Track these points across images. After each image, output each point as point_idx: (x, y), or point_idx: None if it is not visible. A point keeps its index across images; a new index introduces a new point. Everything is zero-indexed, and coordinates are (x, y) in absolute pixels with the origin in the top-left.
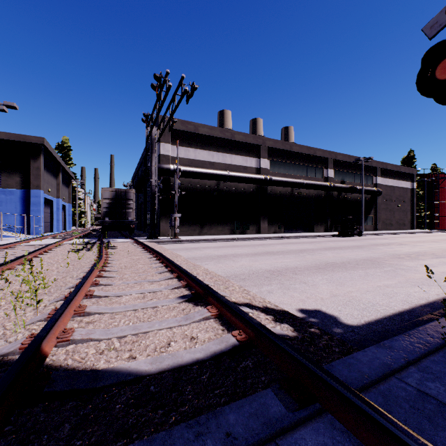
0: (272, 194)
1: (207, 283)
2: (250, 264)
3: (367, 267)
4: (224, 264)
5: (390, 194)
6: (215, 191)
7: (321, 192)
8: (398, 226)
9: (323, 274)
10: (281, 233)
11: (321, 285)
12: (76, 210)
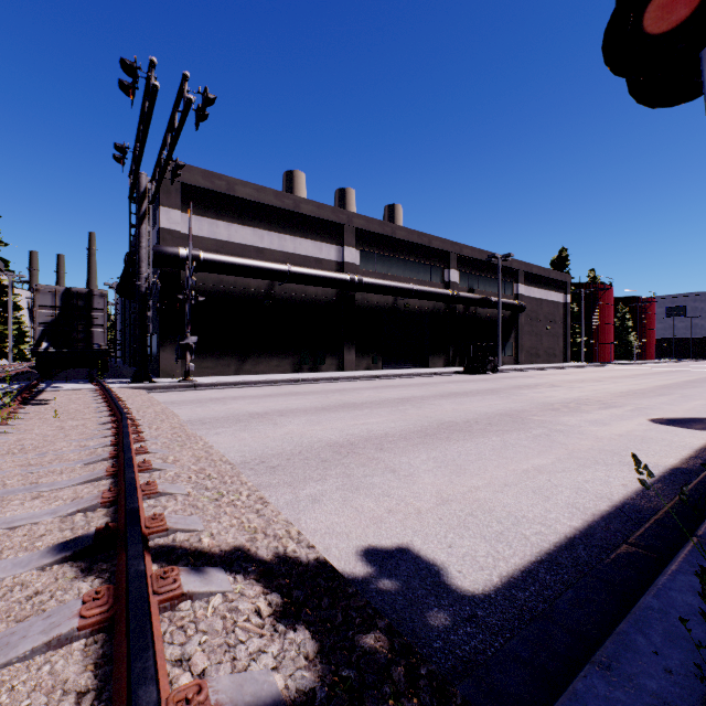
0: (364, 306)
1: (174, 488)
2: (304, 430)
3: (506, 429)
4: (252, 432)
5: (537, 311)
6: (266, 298)
7: (440, 305)
8: (547, 357)
9: (431, 449)
10: (377, 370)
11: (423, 474)
12: (8, 328)
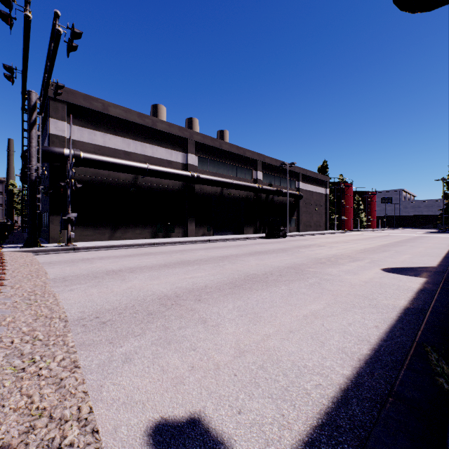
0: (201, 194)
1: None
2: (143, 285)
3: (291, 279)
4: (101, 288)
5: (310, 198)
6: (132, 186)
7: (251, 194)
8: (315, 227)
9: (237, 298)
10: (210, 236)
11: (227, 324)
12: None
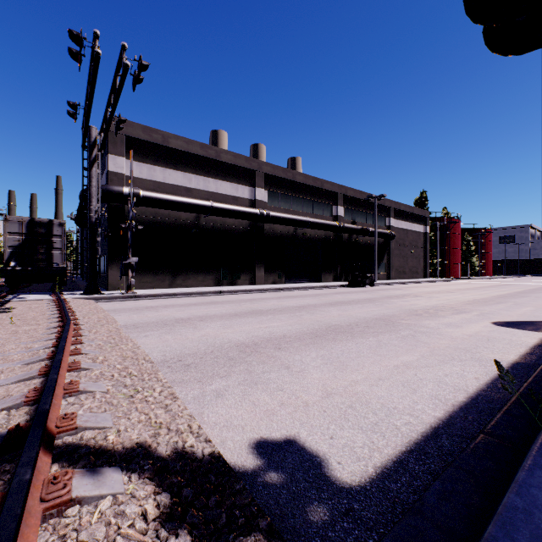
0: (271, 234)
1: (95, 387)
2: (217, 333)
3: (380, 331)
4: (175, 335)
5: (403, 238)
6: (194, 227)
7: (330, 234)
8: (411, 274)
9: (320, 348)
10: (281, 284)
11: (312, 370)
12: None
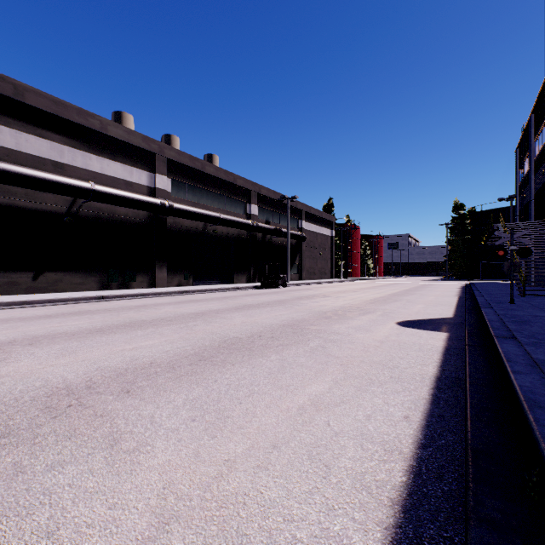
0: (176, 229)
1: None
2: (36, 368)
3: (286, 343)
4: None
5: (314, 241)
6: (67, 214)
7: (243, 232)
8: (320, 275)
9: (196, 383)
10: (189, 286)
11: (160, 443)
12: None
